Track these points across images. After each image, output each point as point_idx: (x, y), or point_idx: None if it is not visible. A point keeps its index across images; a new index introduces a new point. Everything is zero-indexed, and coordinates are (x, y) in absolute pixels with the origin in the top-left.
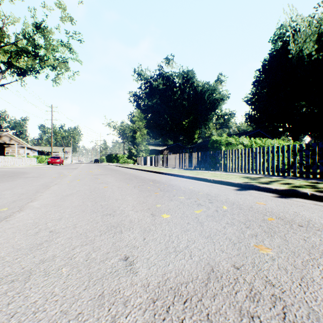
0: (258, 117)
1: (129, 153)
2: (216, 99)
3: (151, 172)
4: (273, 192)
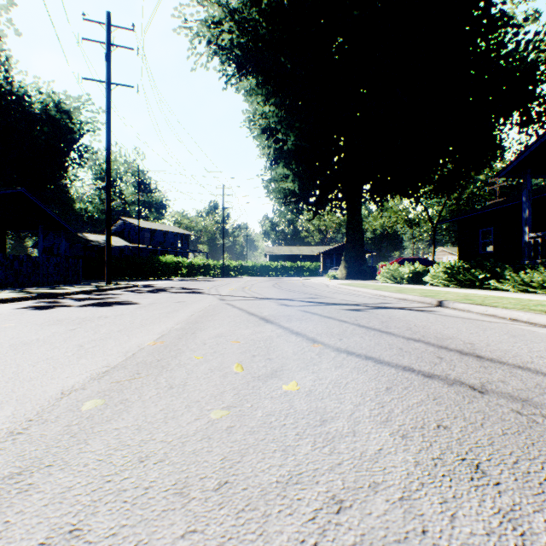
0: None
1: None
2: None
3: None
4: None
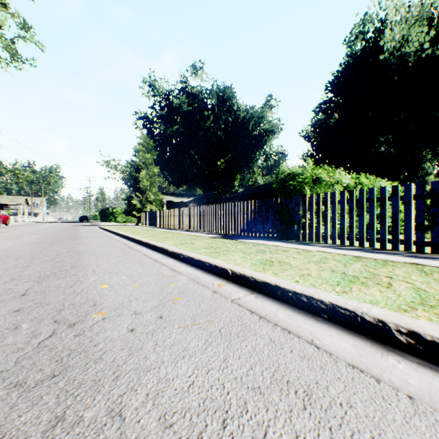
0: (321, 158)
1: (128, 206)
2: (265, 130)
3: (144, 245)
4: None
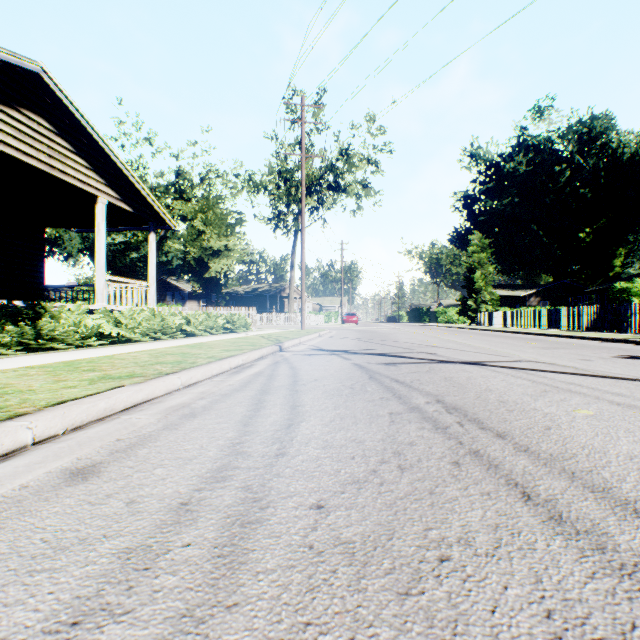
0: None
1: (462, 306)
2: None
3: (511, 333)
4: (637, 344)
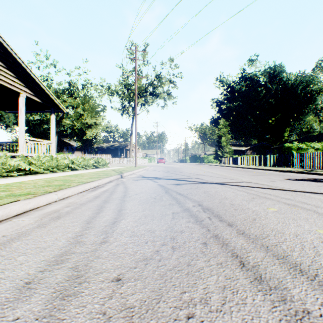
0: None
1: (215, 155)
2: (314, 90)
3: (238, 168)
4: (295, 173)
